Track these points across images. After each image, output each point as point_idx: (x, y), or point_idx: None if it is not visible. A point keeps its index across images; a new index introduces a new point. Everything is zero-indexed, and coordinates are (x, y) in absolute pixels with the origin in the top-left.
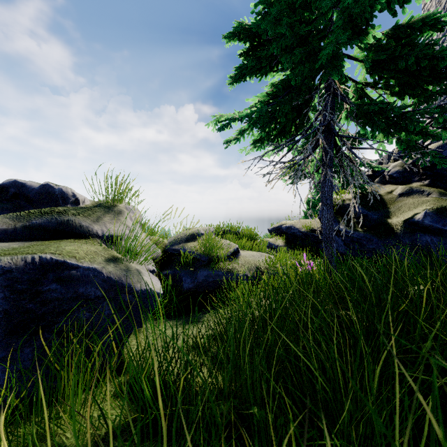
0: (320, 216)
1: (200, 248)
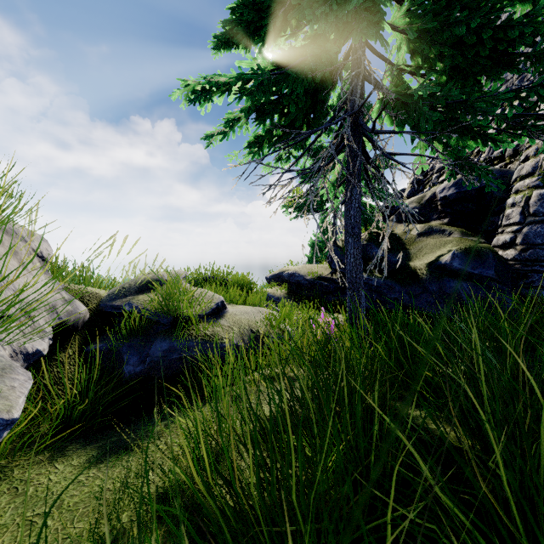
0: (331, 260)
1: (160, 303)
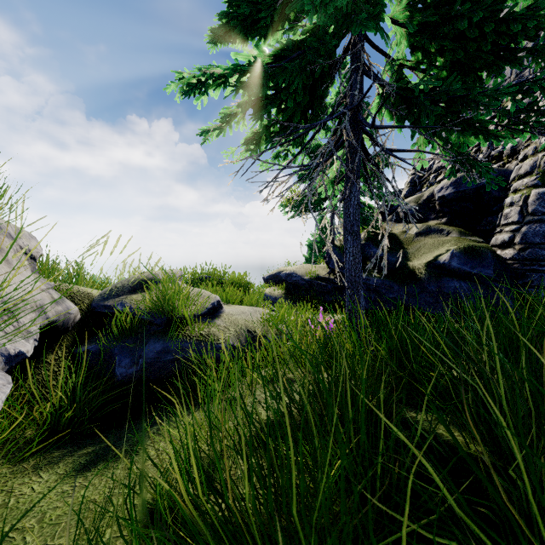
0: (329, 260)
1: (154, 302)
